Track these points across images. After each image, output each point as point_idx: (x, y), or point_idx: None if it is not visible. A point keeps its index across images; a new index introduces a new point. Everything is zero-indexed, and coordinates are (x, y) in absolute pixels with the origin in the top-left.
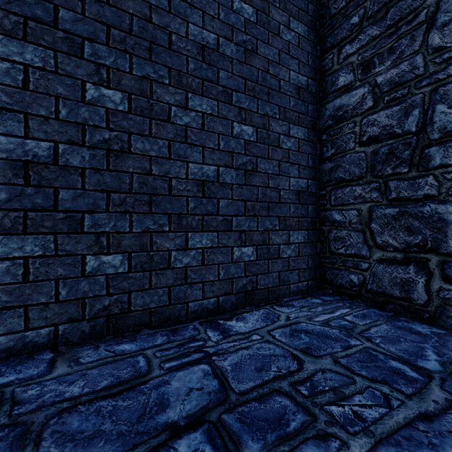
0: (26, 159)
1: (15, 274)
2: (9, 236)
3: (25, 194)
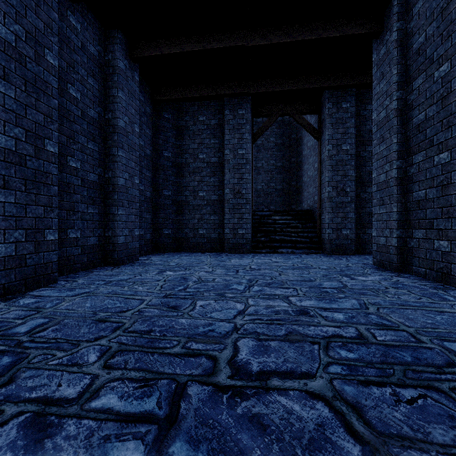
0: (371, 212)
1: (369, 237)
2: (368, 229)
3: (371, 220)
